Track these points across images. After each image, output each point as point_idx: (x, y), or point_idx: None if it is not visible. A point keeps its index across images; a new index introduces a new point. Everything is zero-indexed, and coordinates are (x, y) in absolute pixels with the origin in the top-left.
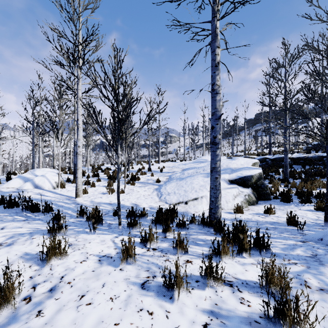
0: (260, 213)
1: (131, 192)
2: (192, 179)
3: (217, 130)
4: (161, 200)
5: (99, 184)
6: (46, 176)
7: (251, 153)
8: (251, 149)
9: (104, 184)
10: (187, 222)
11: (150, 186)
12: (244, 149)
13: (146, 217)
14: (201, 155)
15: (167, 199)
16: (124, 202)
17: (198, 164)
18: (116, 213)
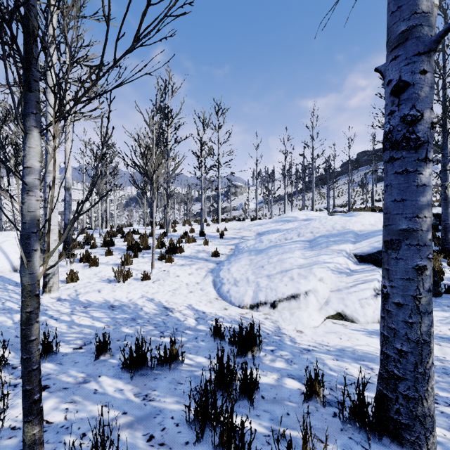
0: (449, 336)
1: (163, 277)
2: (281, 253)
3: (420, 96)
4: (221, 295)
5: (108, 260)
6: (2, 246)
7: (357, 208)
8: (356, 203)
9: (118, 261)
10: (292, 386)
11: (202, 264)
12: (344, 203)
13: (179, 363)
14: (280, 211)
15: (233, 294)
16: (142, 303)
17: (282, 224)
18: (103, 349)
